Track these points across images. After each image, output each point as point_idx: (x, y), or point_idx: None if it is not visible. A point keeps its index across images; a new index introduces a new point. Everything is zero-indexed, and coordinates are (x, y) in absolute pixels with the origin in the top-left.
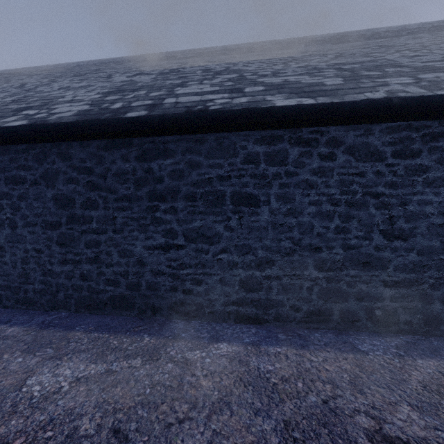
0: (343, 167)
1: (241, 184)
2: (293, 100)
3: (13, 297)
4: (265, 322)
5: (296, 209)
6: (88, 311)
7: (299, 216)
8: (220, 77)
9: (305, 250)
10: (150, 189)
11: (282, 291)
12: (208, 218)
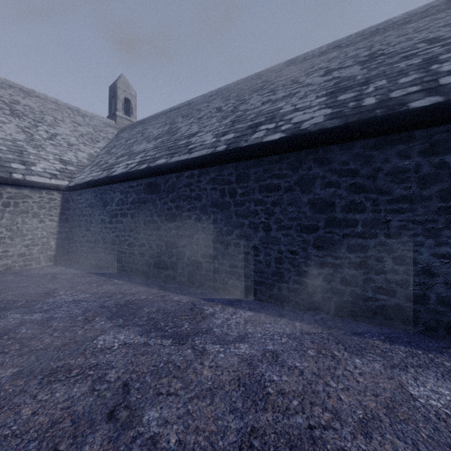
0: None
1: None
2: None
3: (267, 293)
4: None
5: None
6: (351, 317)
7: None
8: None
9: None
10: (443, 187)
11: None
12: None
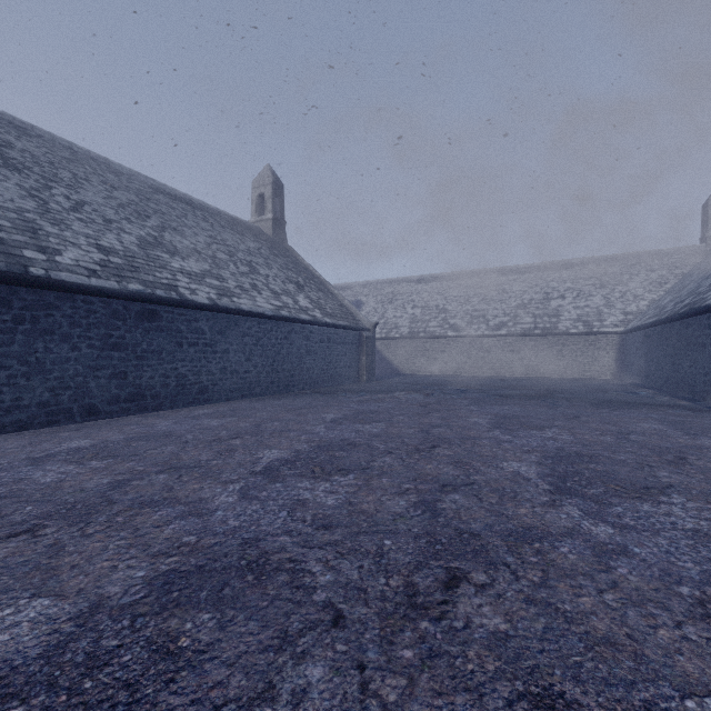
0: None
1: (702, 338)
2: None
3: (665, 386)
4: (707, 400)
5: None
6: (677, 393)
7: None
8: None
9: None
10: (687, 341)
11: (710, 387)
12: (696, 354)
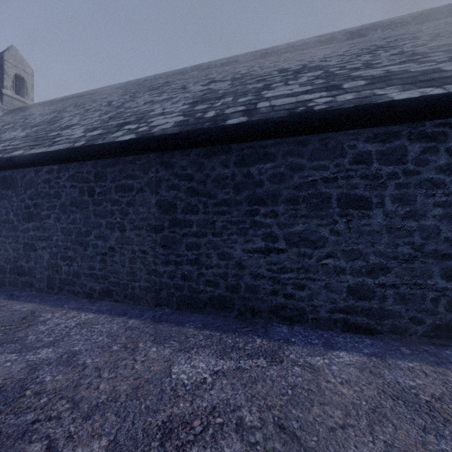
0: None
1: (350, 185)
2: (414, 92)
3: (122, 293)
4: (378, 333)
5: (417, 211)
6: (189, 310)
7: (421, 219)
8: (303, 76)
9: (429, 257)
10: (249, 194)
11: (399, 300)
12: (311, 222)
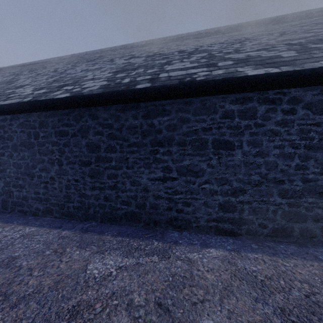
0: (302, 119)
1: (220, 133)
2: (261, 70)
3: (60, 211)
4: (238, 235)
5: (263, 151)
6: (109, 222)
7: (265, 156)
8: (194, 56)
9: (271, 182)
10: (152, 138)
11: (252, 212)
12: (195, 159)
